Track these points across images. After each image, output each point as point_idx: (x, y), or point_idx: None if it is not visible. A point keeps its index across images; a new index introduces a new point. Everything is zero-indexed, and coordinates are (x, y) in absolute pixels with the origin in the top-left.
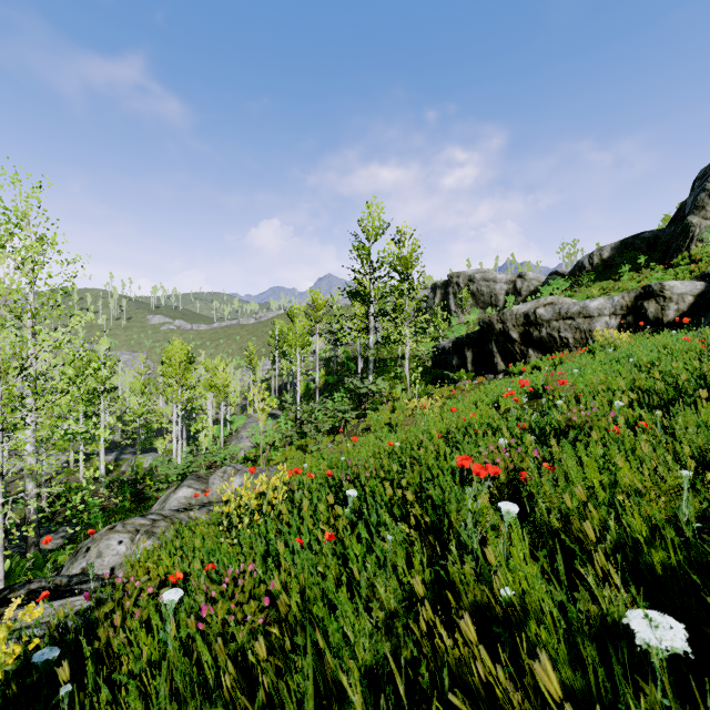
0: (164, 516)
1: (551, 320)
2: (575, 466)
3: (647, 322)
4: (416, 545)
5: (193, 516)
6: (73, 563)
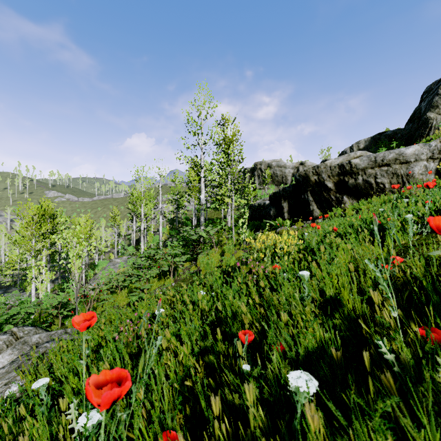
0: None
1: (367, 168)
2: None
3: None
4: None
5: None
6: None
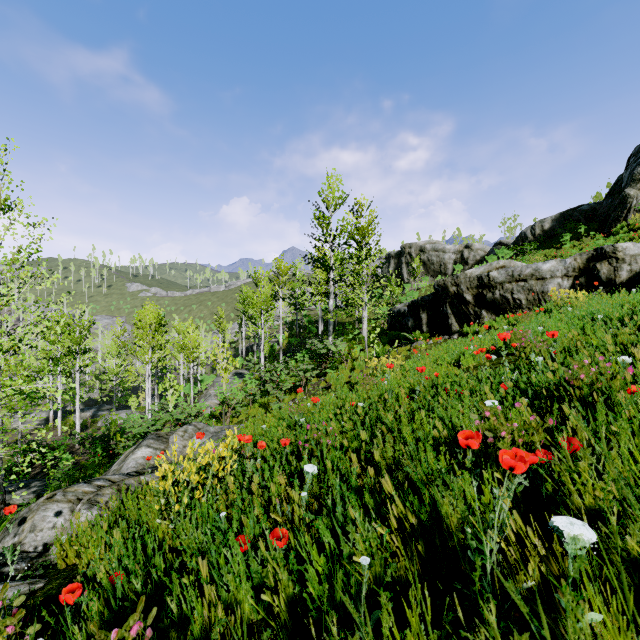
0: (112, 481)
1: (505, 282)
2: (634, 447)
3: (599, 283)
4: (412, 587)
5: (144, 481)
6: (5, 537)
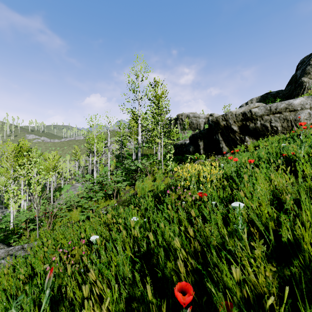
0: None
1: (264, 115)
2: None
3: None
4: None
5: None
6: None
